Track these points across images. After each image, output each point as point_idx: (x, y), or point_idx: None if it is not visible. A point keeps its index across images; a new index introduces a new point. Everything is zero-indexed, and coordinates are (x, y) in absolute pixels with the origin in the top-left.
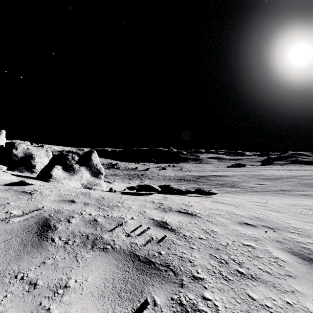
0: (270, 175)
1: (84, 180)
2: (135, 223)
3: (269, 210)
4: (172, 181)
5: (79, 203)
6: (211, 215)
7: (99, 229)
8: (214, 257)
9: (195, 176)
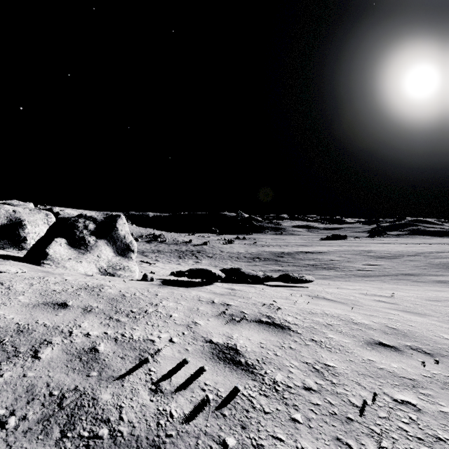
0: (384, 251)
1: (104, 262)
2: (175, 354)
3: (402, 310)
4: (243, 261)
5: (74, 308)
6: (316, 327)
7: (95, 375)
8: (348, 446)
9: (276, 253)
